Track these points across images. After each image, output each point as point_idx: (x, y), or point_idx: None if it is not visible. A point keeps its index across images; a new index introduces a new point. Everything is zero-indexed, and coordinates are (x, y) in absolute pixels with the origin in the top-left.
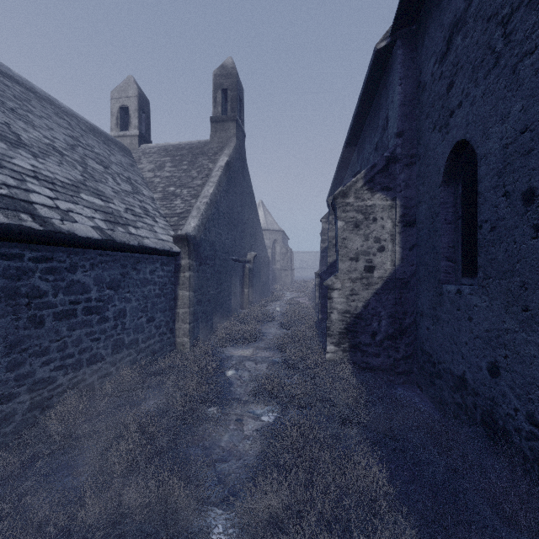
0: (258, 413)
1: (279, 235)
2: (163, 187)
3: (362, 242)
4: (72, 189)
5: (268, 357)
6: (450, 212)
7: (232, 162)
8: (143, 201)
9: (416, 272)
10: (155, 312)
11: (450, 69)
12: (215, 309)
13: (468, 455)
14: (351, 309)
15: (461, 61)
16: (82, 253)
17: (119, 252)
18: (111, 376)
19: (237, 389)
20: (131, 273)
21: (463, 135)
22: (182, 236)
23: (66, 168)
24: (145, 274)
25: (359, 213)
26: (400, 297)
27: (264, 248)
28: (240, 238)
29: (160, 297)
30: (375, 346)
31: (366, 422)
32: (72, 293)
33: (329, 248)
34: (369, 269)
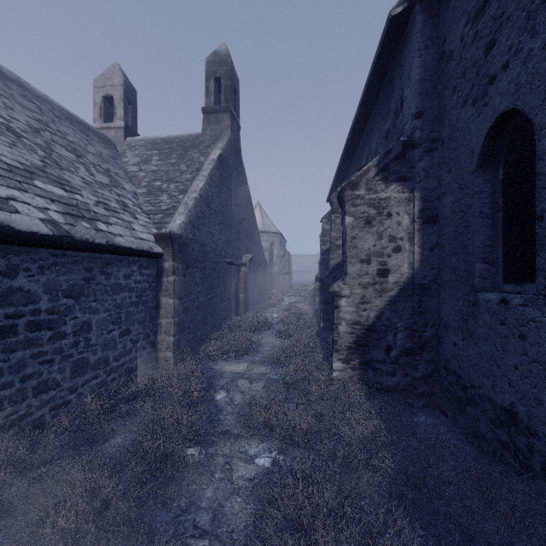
0: (251, 453)
1: (276, 237)
2: (148, 181)
3: (375, 242)
4: (22, 174)
5: (264, 373)
6: (486, 203)
7: (226, 156)
8: (122, 195)
9: (438, 276)
10: (131, 323)
11: (489, 25)
12: (205, 317)
13: (542, 532)
14: (362, 320)
15: (508, 10)
16: (27, 252)
17: (81, 252)
18: (70, 406)
19: (227, 417)
20: (99, 277)
21: (511, 103)
22: (165, 234)
23: (21, 150)
24: (117, 278)
25: (371, 207)
26: (419, 306)
27: (261, 251)
28: (235, 239)
29: (138, 306)
30: (389, 363)
31: (391, 471)
32: (9, 304)
33: (332, 250)
34: (383, 273)
